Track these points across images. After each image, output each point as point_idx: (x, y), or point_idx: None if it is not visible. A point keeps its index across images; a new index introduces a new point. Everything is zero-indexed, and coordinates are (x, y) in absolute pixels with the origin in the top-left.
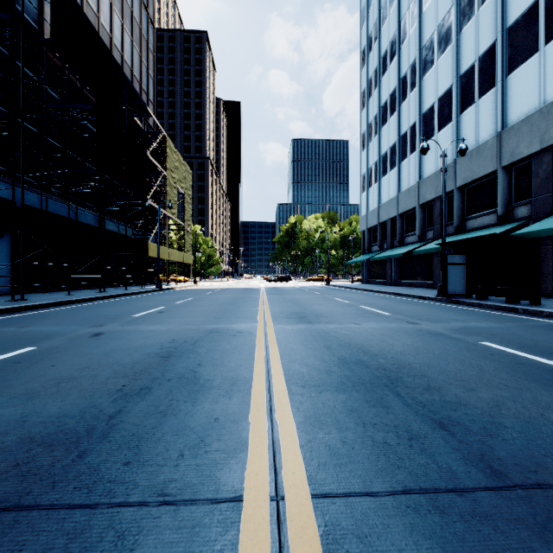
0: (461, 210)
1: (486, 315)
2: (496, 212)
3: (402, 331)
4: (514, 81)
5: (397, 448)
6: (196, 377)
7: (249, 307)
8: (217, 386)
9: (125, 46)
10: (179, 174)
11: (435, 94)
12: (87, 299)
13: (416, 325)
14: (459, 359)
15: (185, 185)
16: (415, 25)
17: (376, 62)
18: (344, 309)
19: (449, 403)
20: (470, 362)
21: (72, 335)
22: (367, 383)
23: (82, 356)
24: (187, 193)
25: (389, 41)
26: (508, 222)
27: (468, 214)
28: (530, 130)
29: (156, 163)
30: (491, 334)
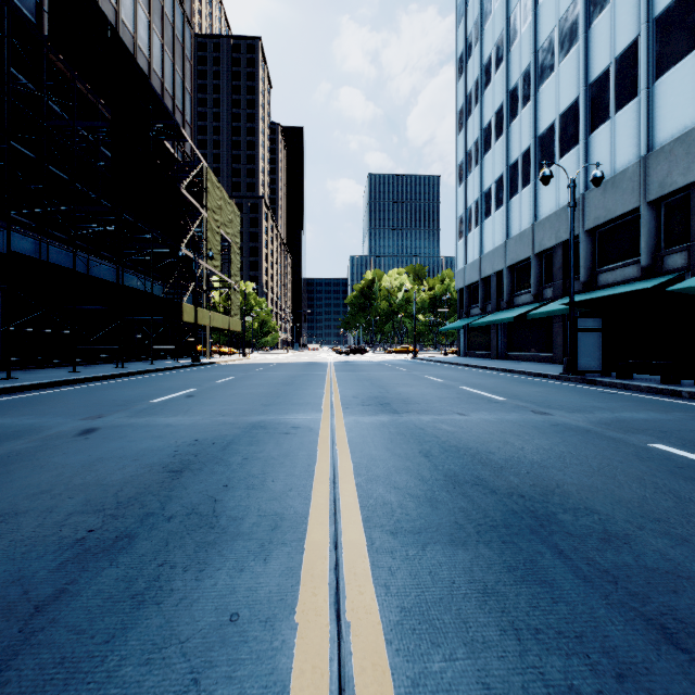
0: (591, 260)
1: (639, 401)
2: (639, 263)
3: (529, 426)
4: (664, 88)
5: None
6: (216, 511)
7: (311, 388)
8: (247, 532)
9: (154, 50)
10: (223, 215)
11: (555, 110)
12: (96, 377)
13: (546, 416)
14: (634, 477)
15: (231, 230)
16: (528, 21)
17: (477, 71)
18: (440, 392)
19: (658, 573)
20: (654, 482)
21: (50, 433)
22: (500, 525)
23: (48, 470)
24: (235, 240)
25: (494, 43)
26: (656, 275)
27: (600, 266)
28: (687, 151)
29: (193, 201)
30: (661, 432)
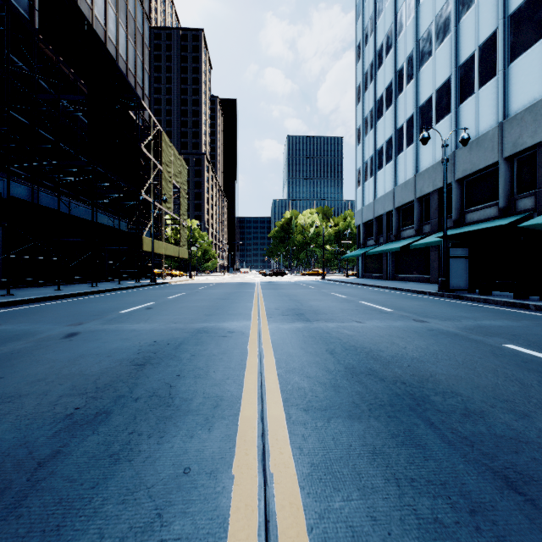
0: (460, 203)
1: (496, 312)
2: (497, 205)
3: (411, 331)
4: (517, 69)
5: (459, 535)
6: (171, 394)
7: (243, 302)
8: (195, 410)
9: (120, 39)
10: (174, 168)
11: (432, 86)
12: (76, 294)
13: (424, 323)
14: (489, 369)
15: (180, 179)
16: (411, 17)
17: (371, 56)
18: (343, 305)
19: (504, 439)
20: (504, 373)
21: (42, 336)
22: (387, 404)
23: (42, 363)
24: (183, 187)
25: (385, 34)
26: (510, 215)
27: (467, 207)
28: (535, 119)
29: (151, 157)
30: (512, 335)
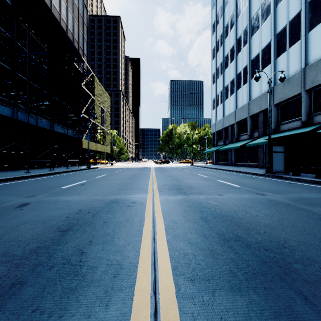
0: (277, 118)
1: (307, 187)
2: (301, 120)
3: (256, 201)
4: (313, 35)
5: None
6: (81, 261)
7: (143, 180)
8: (98, 279)
9: (69, 20)
10: (102, 98)
11: (259, 47)
12: (38, 175)
13: (263, 196)
14: None
15: (106, 105)
16: (246, 5)
17: (221, 30)
18: (207, 182)
19: None
20: None
21: (3, 206)
22: (259, 273)
23: None
24: (107, 110)
25: (229, 16)
26: (309, 125)
27: (281, 121)
28: None
29: (87, 91)
30: None
